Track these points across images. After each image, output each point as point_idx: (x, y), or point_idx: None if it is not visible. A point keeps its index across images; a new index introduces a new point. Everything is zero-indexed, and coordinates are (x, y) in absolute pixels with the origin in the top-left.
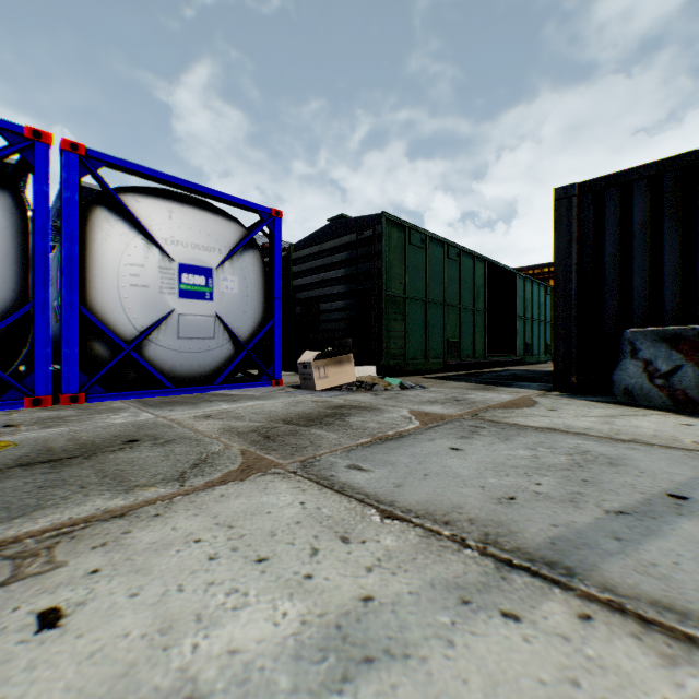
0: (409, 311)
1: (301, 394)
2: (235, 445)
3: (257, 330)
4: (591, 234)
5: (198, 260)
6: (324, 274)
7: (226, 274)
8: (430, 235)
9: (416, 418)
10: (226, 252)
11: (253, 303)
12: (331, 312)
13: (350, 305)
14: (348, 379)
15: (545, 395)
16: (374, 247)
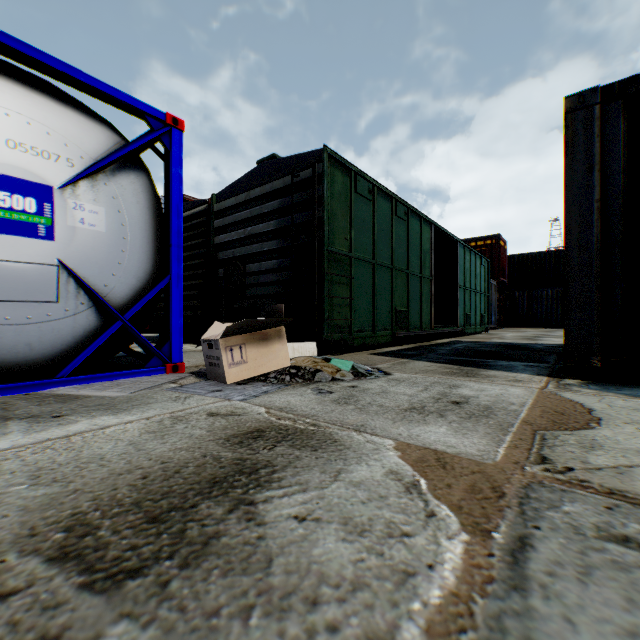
0: (354, 274)
1: (200, 393)
2: None
3: (143, 291)
4: (622, 157)
5: (21, 169)
6: (252, 228)
7: (82, 200)
8: (378, 185)
9: (433, 489)
10: (83, 166)
11: (136, 250)
12: (260, 274)
13: (283, 264)
14: (278, 364)
15: (568, 387)
16: (313, 190)
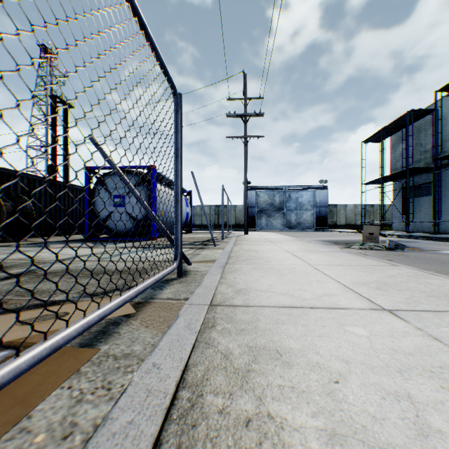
0: None
1: None
2: None
3: None
4: None
5: None
6: None
7: None
8: None
9: None
10: None
11: None
12: None
13: None
14: None
15: None
16: None
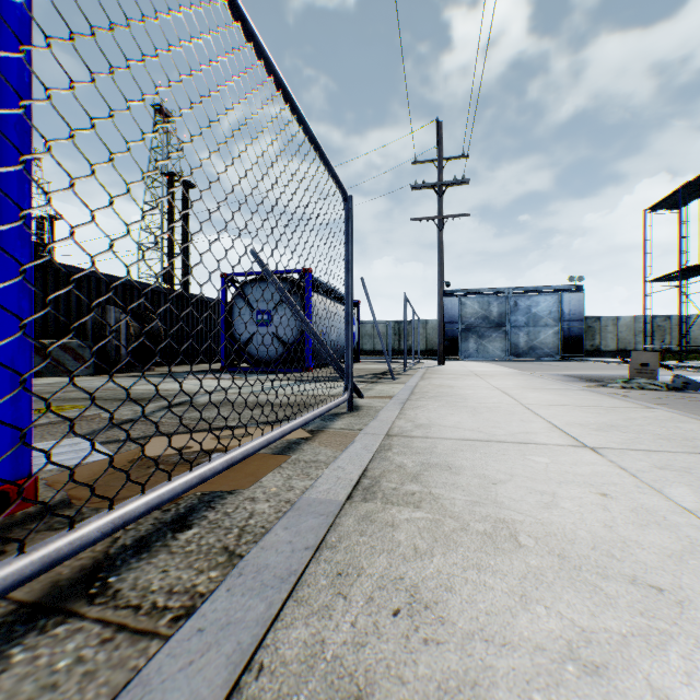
0: None
1: None
2: (71, 393)
3: None
4: None
5: None
6: None
7: None
8: None
9: None
10: None
11: None
12: None
13: None
14: None
15: None
16: None
